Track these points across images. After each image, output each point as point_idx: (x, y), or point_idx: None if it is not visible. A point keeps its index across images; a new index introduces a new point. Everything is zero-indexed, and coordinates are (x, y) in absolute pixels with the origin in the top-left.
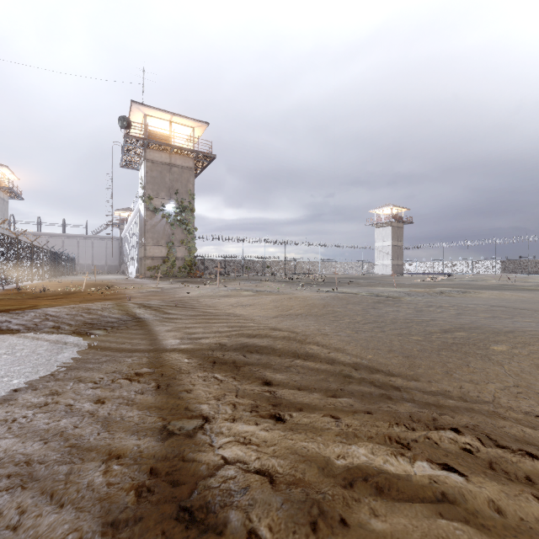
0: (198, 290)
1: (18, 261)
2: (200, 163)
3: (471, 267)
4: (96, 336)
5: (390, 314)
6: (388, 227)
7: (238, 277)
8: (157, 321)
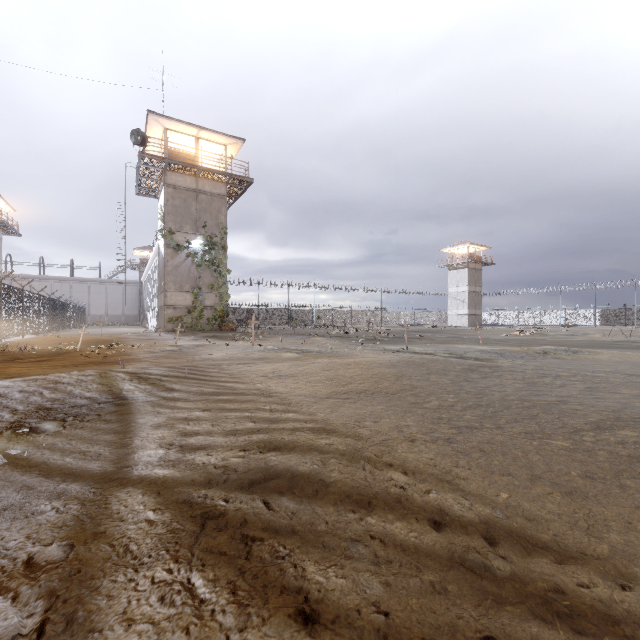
0: (226, 350)
1: (3, 311)
2: (235, 190)
3: (564, 317)
4: (40, 435)
5: (493, 390)
6: (464, 270)
7: (282, 330)
8: (148, 404)
